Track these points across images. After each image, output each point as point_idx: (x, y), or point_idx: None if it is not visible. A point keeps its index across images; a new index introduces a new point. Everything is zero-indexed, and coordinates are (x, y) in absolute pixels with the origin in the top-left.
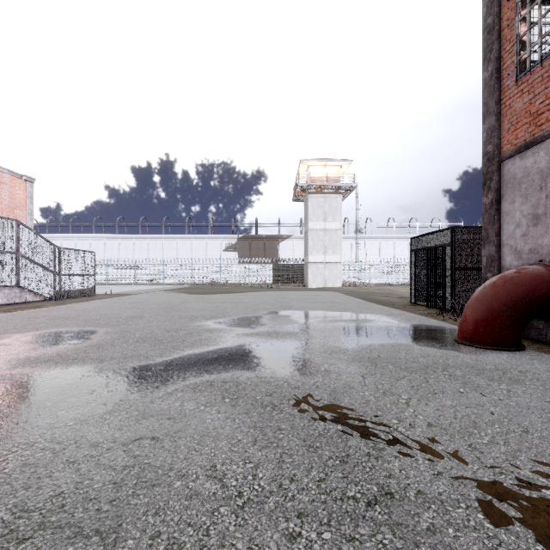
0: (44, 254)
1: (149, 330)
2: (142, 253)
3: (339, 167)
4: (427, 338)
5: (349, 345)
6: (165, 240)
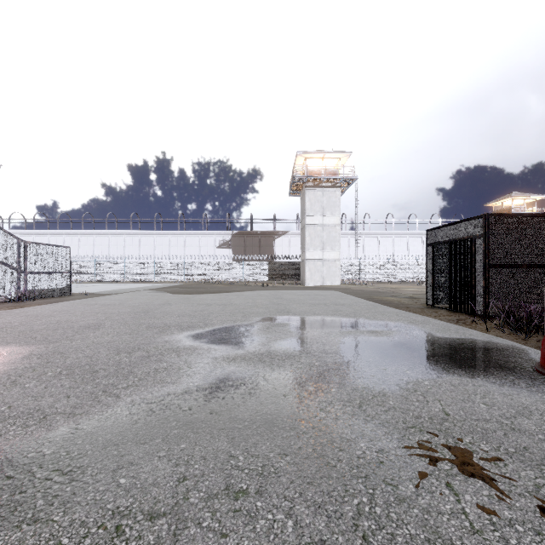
0: (4, 249)
1: (92, 350)
2: (133, 250)
3: (337, 159)
4: (492, 365)
5: (383, 382)
6: (157, 236)
